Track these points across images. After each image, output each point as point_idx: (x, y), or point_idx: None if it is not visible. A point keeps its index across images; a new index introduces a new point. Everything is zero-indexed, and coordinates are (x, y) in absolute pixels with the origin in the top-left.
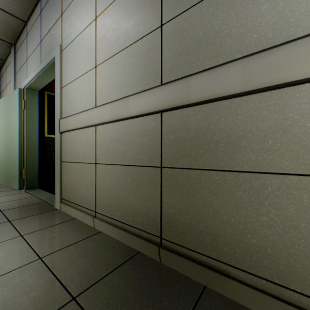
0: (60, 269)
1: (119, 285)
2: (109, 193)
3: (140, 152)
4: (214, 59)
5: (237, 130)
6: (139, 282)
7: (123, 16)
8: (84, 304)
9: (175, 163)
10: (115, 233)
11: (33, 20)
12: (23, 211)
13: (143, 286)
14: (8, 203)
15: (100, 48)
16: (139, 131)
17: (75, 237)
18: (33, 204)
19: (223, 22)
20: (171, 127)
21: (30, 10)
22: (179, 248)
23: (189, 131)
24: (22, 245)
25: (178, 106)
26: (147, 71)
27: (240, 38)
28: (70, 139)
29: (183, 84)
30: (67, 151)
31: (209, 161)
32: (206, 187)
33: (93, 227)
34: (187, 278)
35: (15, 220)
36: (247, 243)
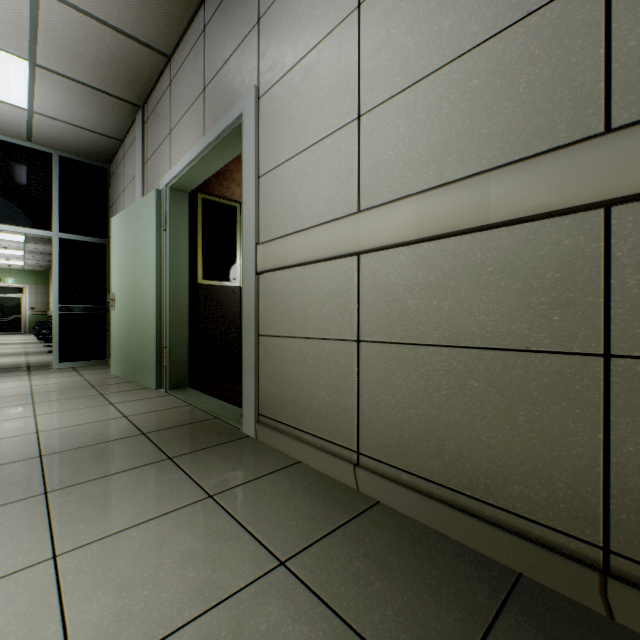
0: (347, 602)
1: None
2: (402, 413)
3: (518, 315)
4: None
5: None
6: None
7: None
8: None
9: None
10: (425, 512)
11: (184, 49)
12: (185, 438)
13: None
14: (149, 416)
15: (373, 72)
16: (514, 262)
17: (327, 511)
18: (195, 422)
19: None
20: None
21: (181, 30)
22: None
23: None
24: (224, 521)
25: None
26: (545, 102)
27: None
28: (281, 286)
29: None
30: (273, 312)
31: None
32: None
33: (353, 488)
34: None
35: (180, 457)
36: None
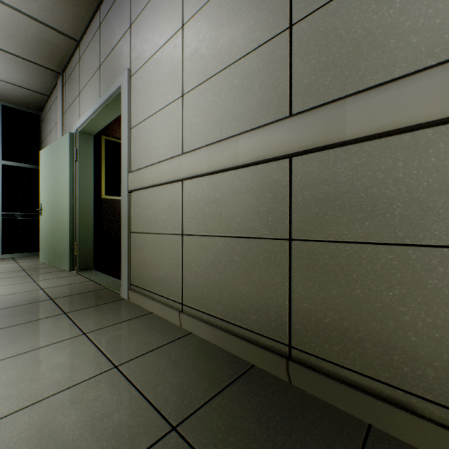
0: (146, 383)
1: (236, 413)
2: (203, 277)
3: (254, 218)
4: (385, 70)
5: (429, 180)
6: (264, 411)
7: (226, 19)
8: (190, 438)
9: (314, 234)
10: (213, 336)
11: (88, 37)
12: (80, 301)
13: (272, 417)
14: (59, 288)
15: (189, 69)
16: (253, 187)
17: (156, 339)
18: (91, 291)
19: (401, 10)
20: (307, 179)
21: (85, 24)
22: (321, 363)
23: (339, 183)
24: (88, 347)
25: (323, 146)
26: (266, 97)
27: (434, 33)
28: (143, 200)
29: (331, 112)
30: (139, 217)
31: (376, 229)
32: (369, 270)
33: (178, 326)
34: (337, 410)
35: (72, 312)
36: (447, 362)
